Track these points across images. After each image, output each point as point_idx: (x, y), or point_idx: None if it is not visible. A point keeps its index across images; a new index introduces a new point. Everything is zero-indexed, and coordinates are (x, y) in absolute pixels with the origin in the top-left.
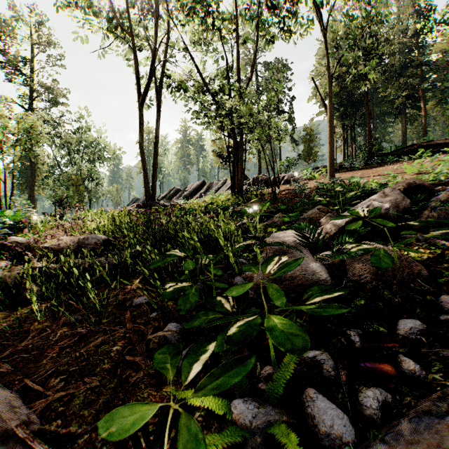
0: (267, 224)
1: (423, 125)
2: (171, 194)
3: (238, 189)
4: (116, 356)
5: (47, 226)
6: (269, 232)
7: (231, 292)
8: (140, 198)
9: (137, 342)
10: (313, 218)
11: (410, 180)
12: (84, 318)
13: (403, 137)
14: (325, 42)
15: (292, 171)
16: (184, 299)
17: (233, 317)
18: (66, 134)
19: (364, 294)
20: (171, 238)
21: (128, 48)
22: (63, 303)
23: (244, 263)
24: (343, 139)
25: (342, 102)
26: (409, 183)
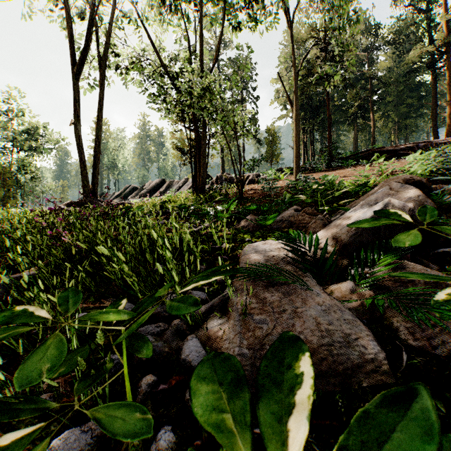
0: (236, 229)
1: (372, 134)
2: (127, 193)
3: (200, 186)
4: None
5: None
6: (240, 241)
7: None
8: None
9: None
10: (295, 221)
11: (405, 176)
12: None
13: (355, 145)
14: (291, 36)
15: (256, 171)
16: None
17: None
18: None
19: None
20: (84, 254)
21: None
22: None
23: (204, 300)
24: (303, 143)
25: (302, 106)
26: (406, 179)
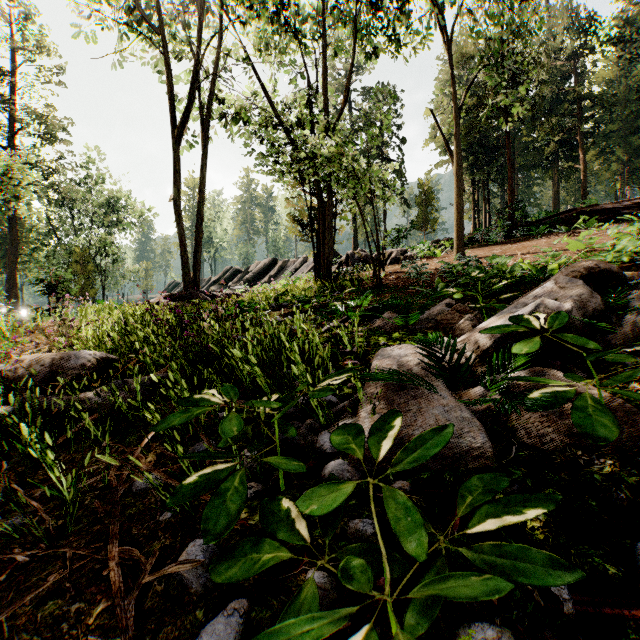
0: (370, 330)
1: (582, 184)
2: (227, 277)
3: (324, 271)
4: (70, 633)
5: (20, 330)
6: (374, 344)
7: (311, 502)
8: (181, 283)
9: (121, 593)
10: (442, 321)
11: (589, 263)
12: (36, 520)
13: (554, 200)
14: (450, 59)
15: (402, 245)
16: (217, 504)
17: (311, 623)
18: (68, 186)
19: (556, 477)
20: (213, 356)
21: (158, 58)
22: (3, 487)
23: (335, 403)
24: (473, 200)
25: (471, 148)
26: (589, 267)
